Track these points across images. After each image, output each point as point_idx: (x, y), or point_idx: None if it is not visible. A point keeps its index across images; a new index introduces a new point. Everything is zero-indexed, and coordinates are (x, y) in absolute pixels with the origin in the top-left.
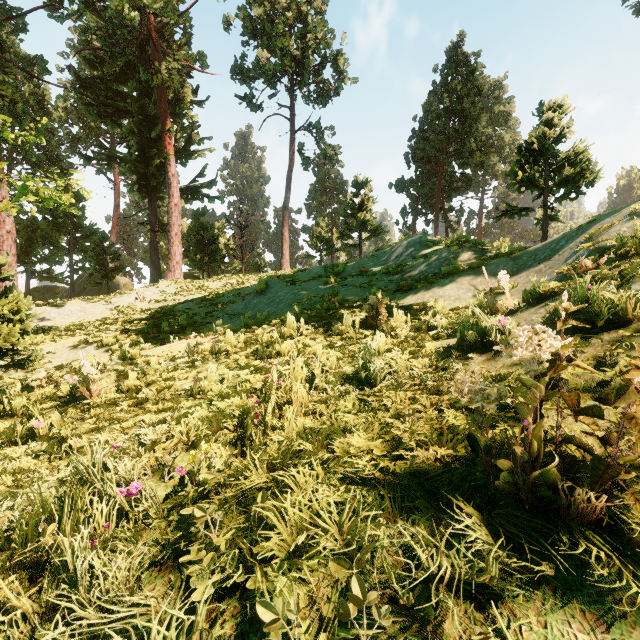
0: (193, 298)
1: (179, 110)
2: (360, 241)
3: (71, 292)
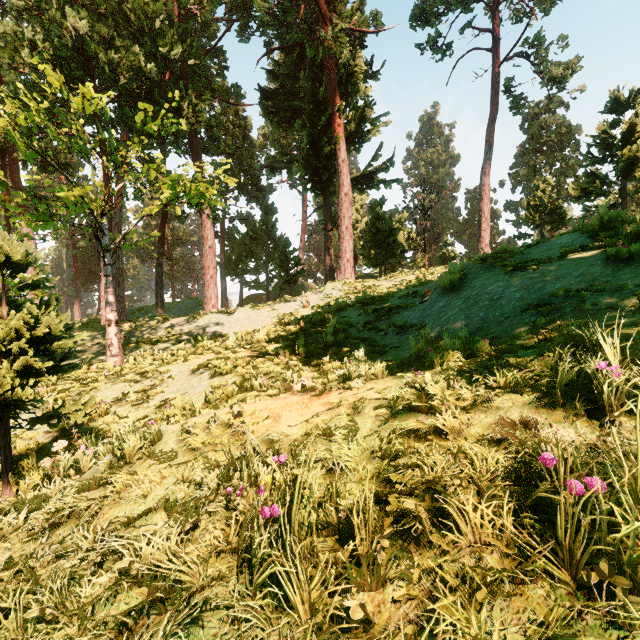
0: (354, 301)
1: (351, 87)
2: (623, 197)
3: (266, 298)
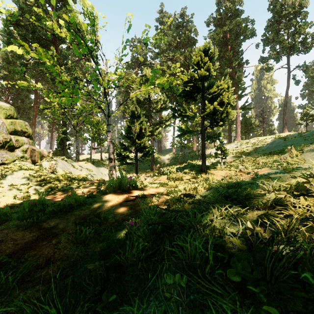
0: (248, 146)
1: (239, 83)
2: None
3: None
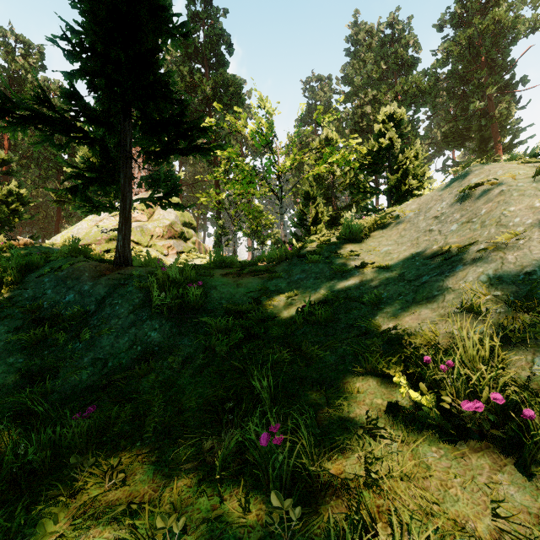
0: None
1: (505, 123)
2: None
3: None
